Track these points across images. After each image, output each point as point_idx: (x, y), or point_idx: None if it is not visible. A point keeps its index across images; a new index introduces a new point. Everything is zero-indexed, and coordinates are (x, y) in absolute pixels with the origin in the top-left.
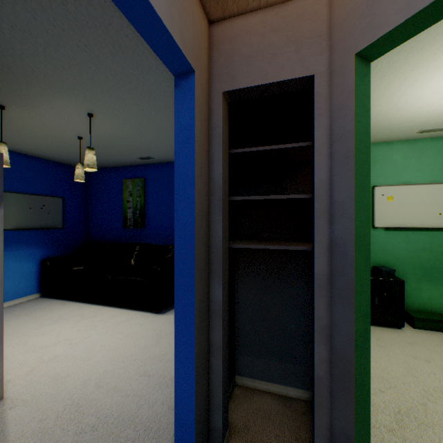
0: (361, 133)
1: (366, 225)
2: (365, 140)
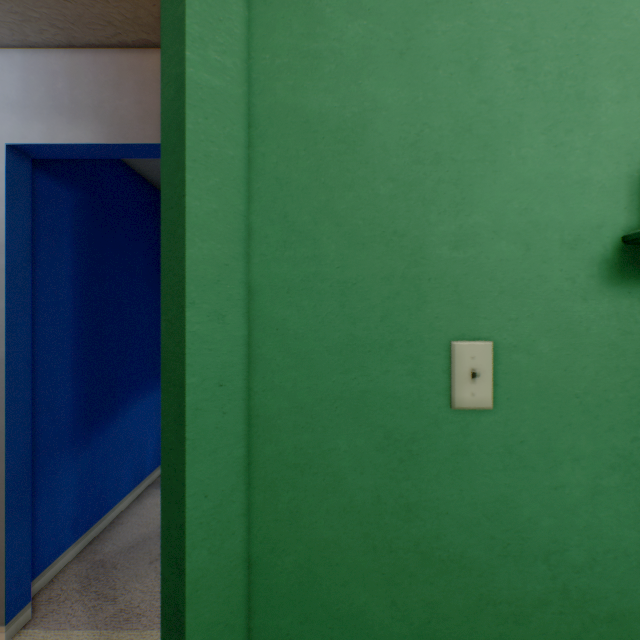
0: (172, 101)
1: (180, 331)
2: (178, 108)
